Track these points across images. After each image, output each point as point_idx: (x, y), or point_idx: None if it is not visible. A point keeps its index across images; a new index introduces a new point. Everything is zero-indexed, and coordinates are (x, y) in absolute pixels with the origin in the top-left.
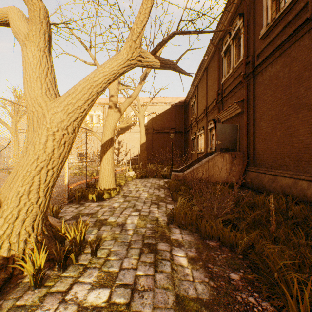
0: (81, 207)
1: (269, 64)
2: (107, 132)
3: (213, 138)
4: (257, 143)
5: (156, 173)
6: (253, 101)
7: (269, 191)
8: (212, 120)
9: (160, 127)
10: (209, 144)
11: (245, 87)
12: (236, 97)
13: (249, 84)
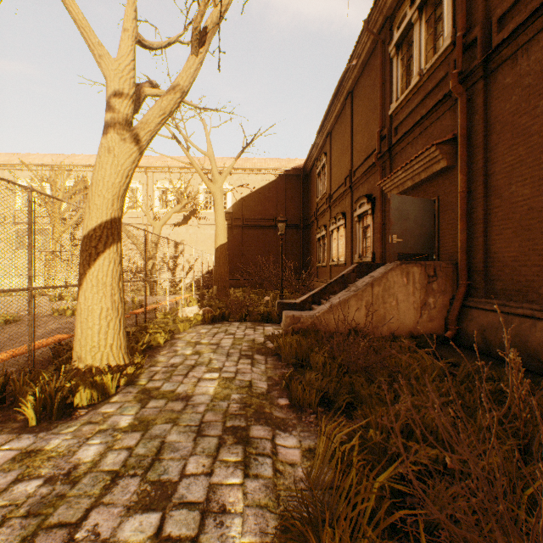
0: None
1: None
2: (100, 202)
3: (366, 235)
4: (498, 240)
5: (248, 311)
6: (485, 137)
7: None
8: (366, 196)
9: (256, 216)
10: (357, 247)
11: (463, 106)
12: (430, 137)
13: (473, 97)
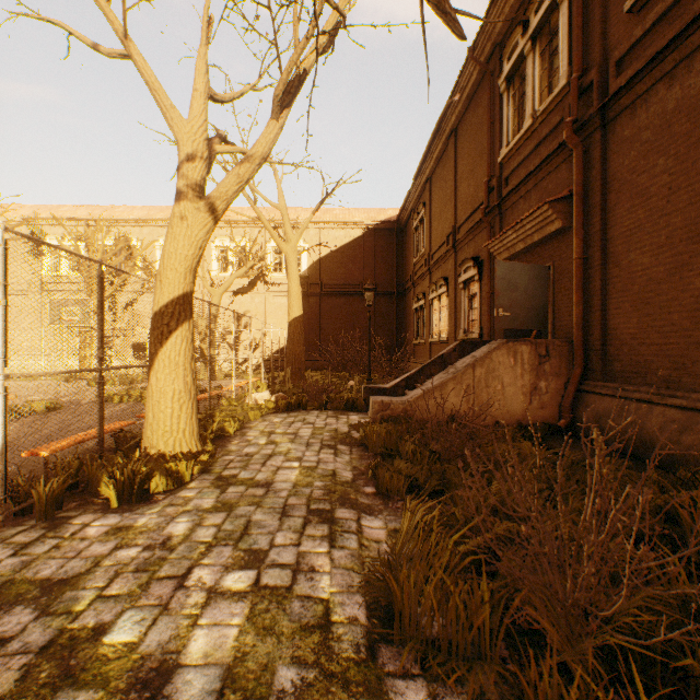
0: (39, 546)
1: (662, 79)
2: (172, 276)
3: (472, 306)
4: (616, 314)
5: (329, 397)
6: (603, 196)
7: (669, 457)
8: (472, 258)
9: (338, 281)
10: (462, 321)
11: (578, 159)
12: (544, 191)
13: (590, 149)
